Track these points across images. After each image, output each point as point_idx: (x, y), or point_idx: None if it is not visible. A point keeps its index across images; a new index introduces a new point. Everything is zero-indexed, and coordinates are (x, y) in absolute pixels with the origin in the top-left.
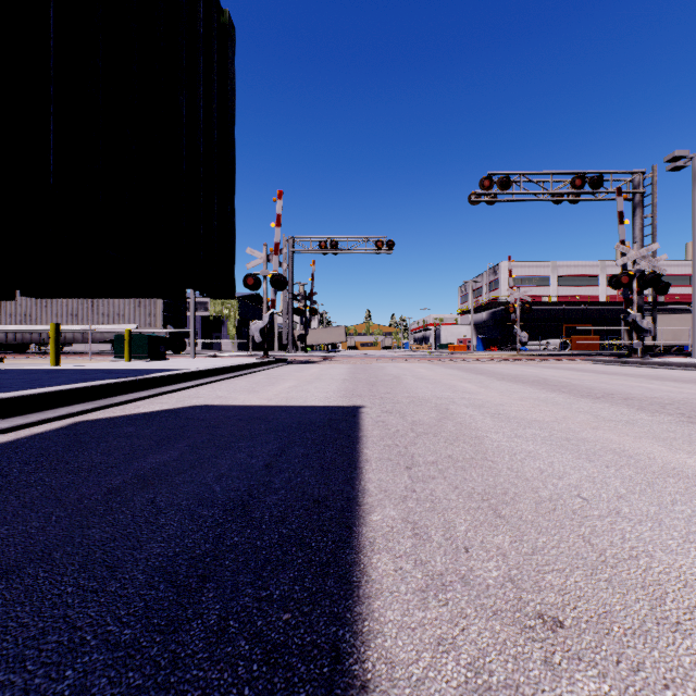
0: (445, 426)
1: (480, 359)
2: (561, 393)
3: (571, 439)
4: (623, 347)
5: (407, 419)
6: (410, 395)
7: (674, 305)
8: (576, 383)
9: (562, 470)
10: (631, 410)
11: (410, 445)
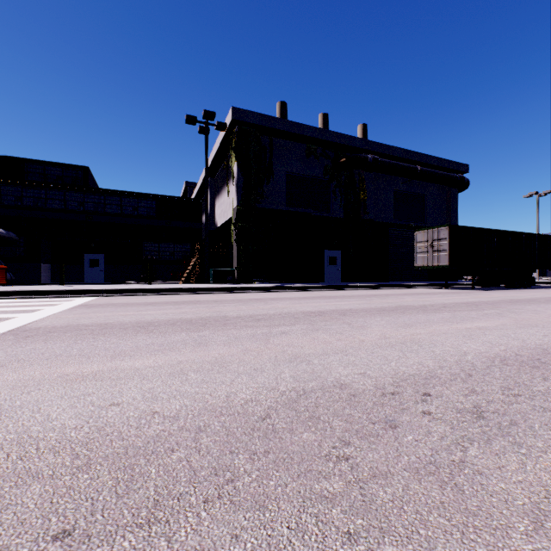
0: None
1: None
2: None
3: None
4: None
5: None
6: None
7: None
8: None
9: None
10: None
11: None
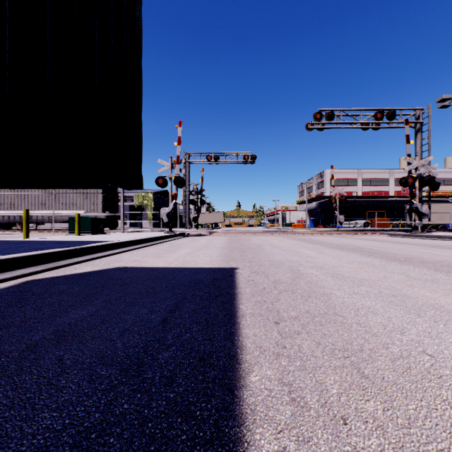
0: (299, 284)
1: (313, 233)
2: (375, 257)
3: (397, 296)
4: (405, 225)
5: (270, 278)
6: (270, 259)
7: (438, 197)
8: (383, 250)
9: (401, 325)
10: (430, 271)
11: (275, 301)
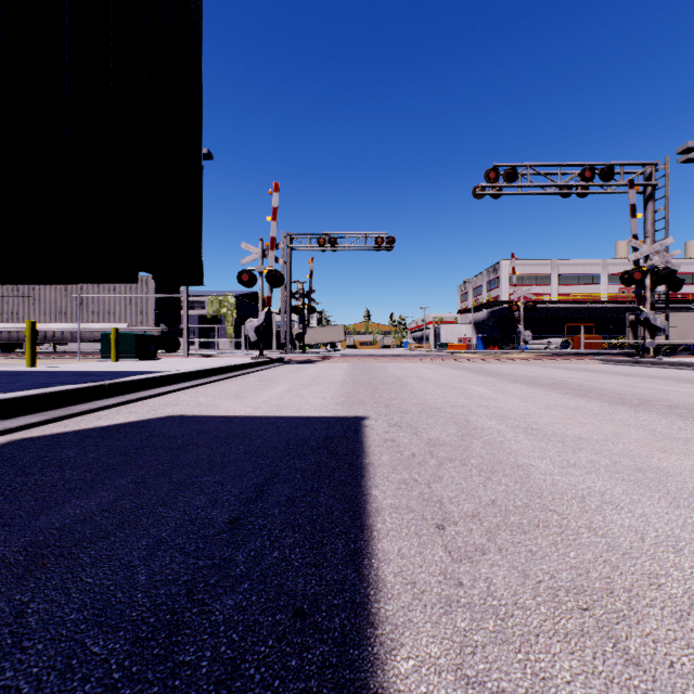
0: (472, 448)
1: (484, 359)
2: (590, 399)
3: (645, 470)
4: (625, 346)
5: (421, 436)
6: (419, 402)
7: (677, 303)
8: (600, 386)
9: (670, 532)
10: (688, 423)
11: (434, 480)
